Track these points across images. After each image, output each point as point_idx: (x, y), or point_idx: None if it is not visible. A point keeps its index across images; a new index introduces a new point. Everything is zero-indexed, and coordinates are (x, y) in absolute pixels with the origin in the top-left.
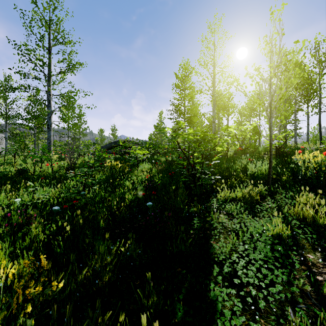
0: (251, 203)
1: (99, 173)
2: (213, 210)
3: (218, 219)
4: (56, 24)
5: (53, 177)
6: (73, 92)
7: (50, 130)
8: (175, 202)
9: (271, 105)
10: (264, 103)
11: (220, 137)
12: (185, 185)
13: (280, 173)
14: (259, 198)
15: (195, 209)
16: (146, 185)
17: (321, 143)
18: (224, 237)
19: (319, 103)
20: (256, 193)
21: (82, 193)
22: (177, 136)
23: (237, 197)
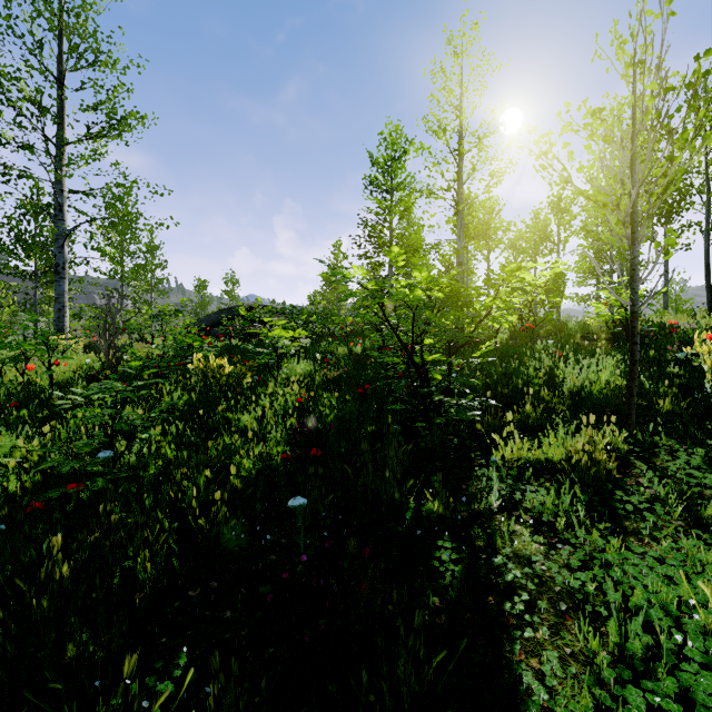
0: (596, 482)
1: (176, 389)
2: (488, 505)
3: (511, 544)
4: (76, 15)
5: (51, 399)
6: (122, 186)
7: (63, 277)
8: (379, 484)
9: (635, 209)
10: (618, 203)
11: (495, 296)
12: (399, 420)
13: (648, 392)
14: (614, 468)
15: (438, 507)
16: (294, 432)
17: (710, 313)
18: (550, 624)
19: (706, 221)
20: (603, 450)
21: (102, 457)
22: (379, 292)
23: (551, 462)
